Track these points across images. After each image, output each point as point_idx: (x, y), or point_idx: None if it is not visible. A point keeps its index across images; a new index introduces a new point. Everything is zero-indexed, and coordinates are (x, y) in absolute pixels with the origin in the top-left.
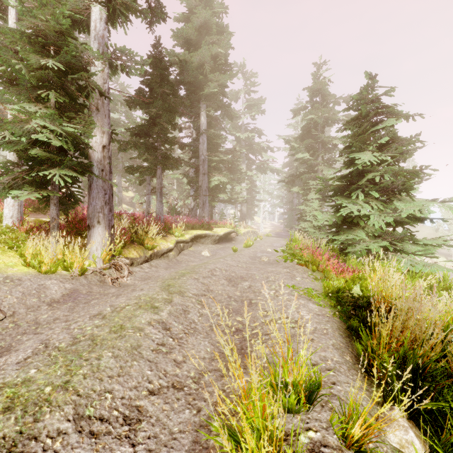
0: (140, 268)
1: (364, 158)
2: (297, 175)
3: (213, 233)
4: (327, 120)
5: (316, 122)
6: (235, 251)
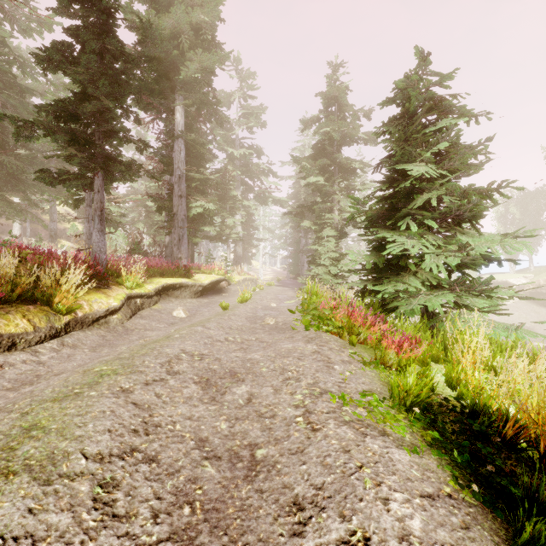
0: (30, 354)
1: (419, 170)
2: (308, 205)
3: (193, 282)
4: (345, 137)
5: (332, 138)
6: (225, 309)
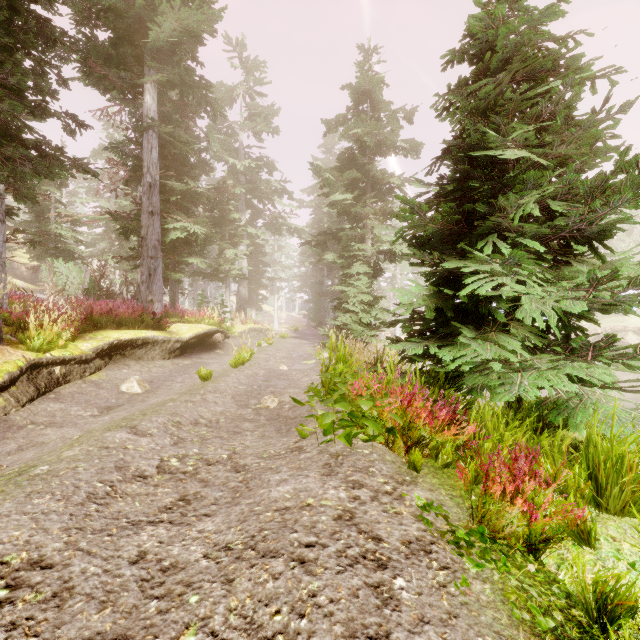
0: None
1: (516, 153)
2: (332, 233)
3: (166, 337)
4: (380, 144)
5: (364, 145)
6: (205, 379)
